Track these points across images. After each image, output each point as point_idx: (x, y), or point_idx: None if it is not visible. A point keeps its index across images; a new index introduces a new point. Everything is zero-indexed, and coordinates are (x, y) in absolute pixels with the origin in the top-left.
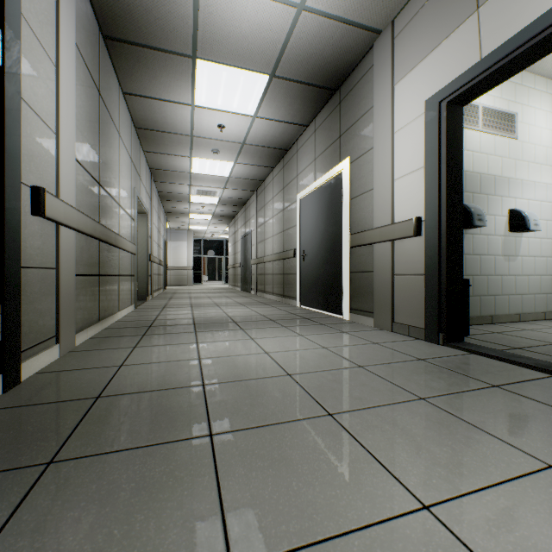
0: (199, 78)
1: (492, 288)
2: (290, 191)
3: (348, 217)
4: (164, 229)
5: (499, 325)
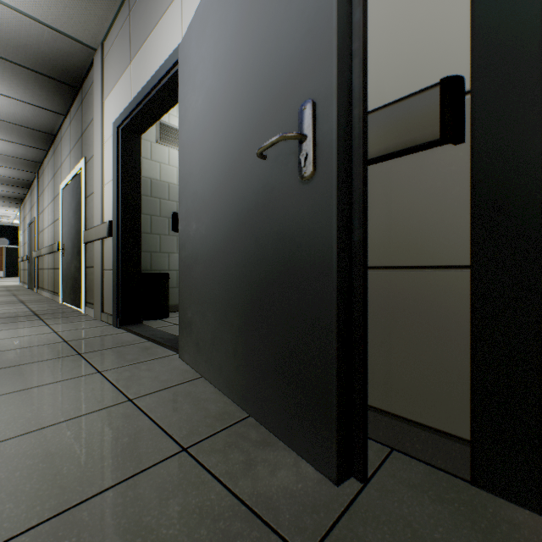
0: None
1: None
2: (58, 179)
3: (84, 215)
4: None
5: None
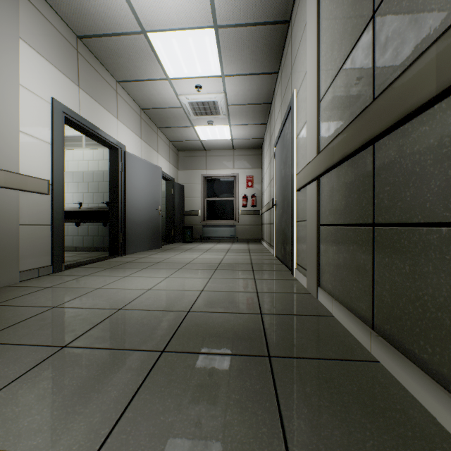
0: None
1: None
2: None
3: None
4: None
5: None
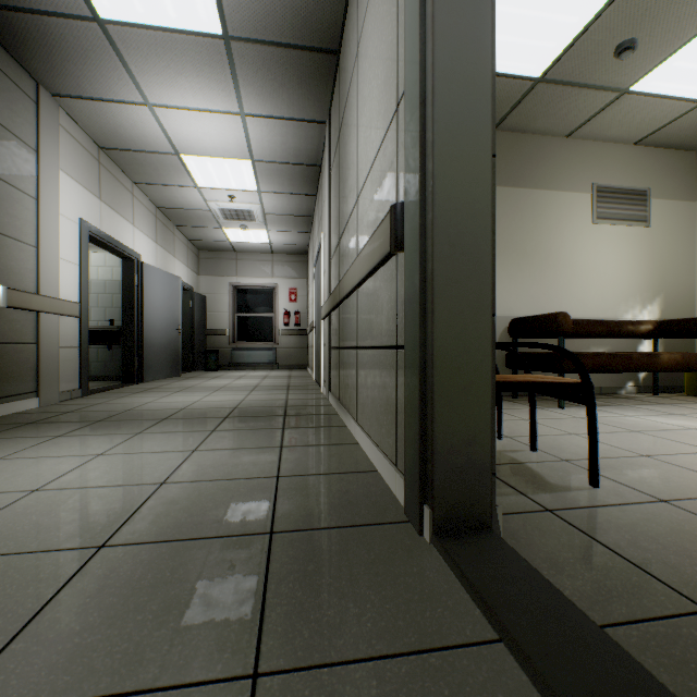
0: None
1: None
2: None
3: None
4: None
5: None
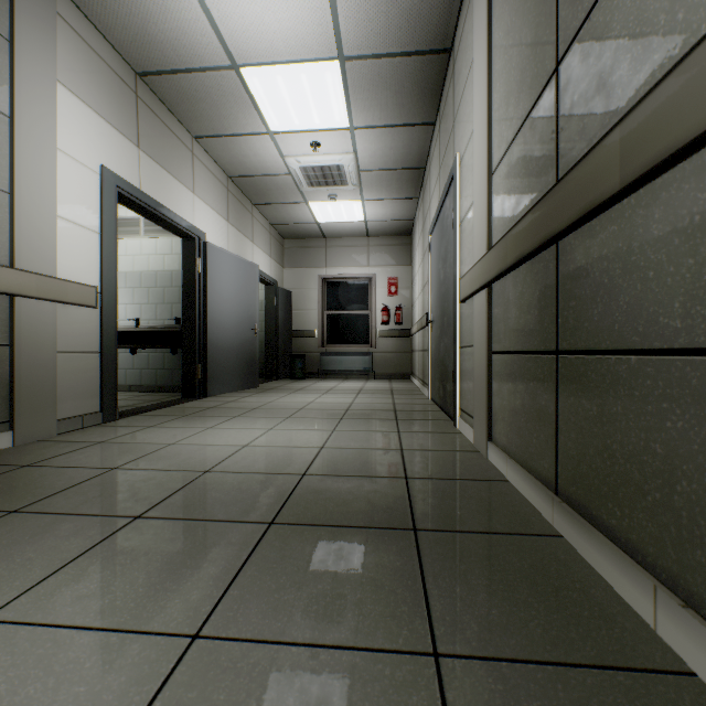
0: None
1: None
2: None
3: None
4: None
5: None
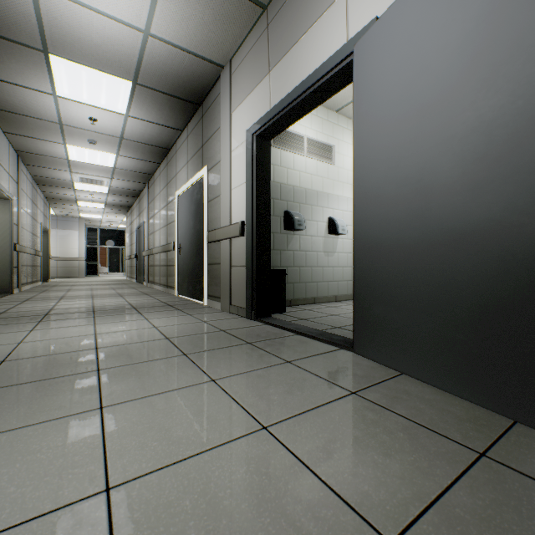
0: (57, 72)
1: (315, 277)
2: (171, 187)
3: (207, 217)
4: (44, 216)
5: (318, 304)
